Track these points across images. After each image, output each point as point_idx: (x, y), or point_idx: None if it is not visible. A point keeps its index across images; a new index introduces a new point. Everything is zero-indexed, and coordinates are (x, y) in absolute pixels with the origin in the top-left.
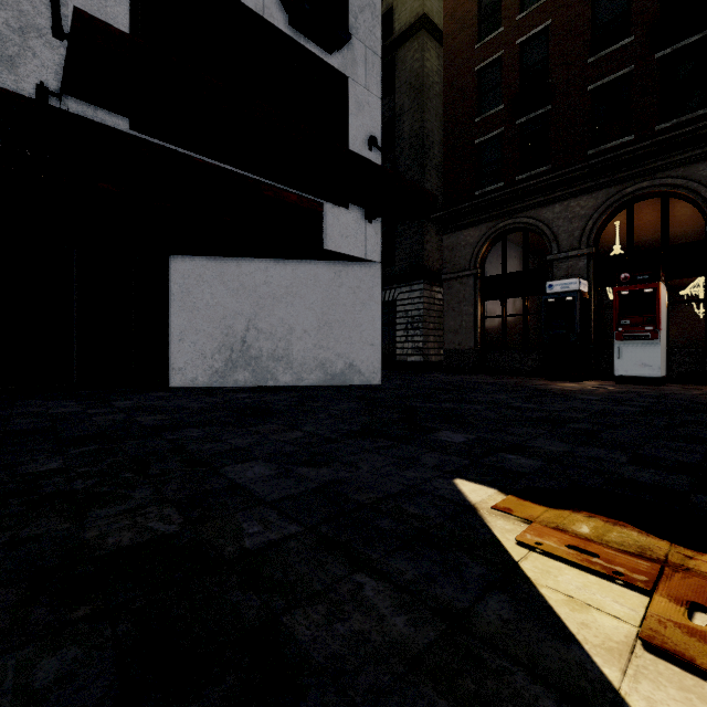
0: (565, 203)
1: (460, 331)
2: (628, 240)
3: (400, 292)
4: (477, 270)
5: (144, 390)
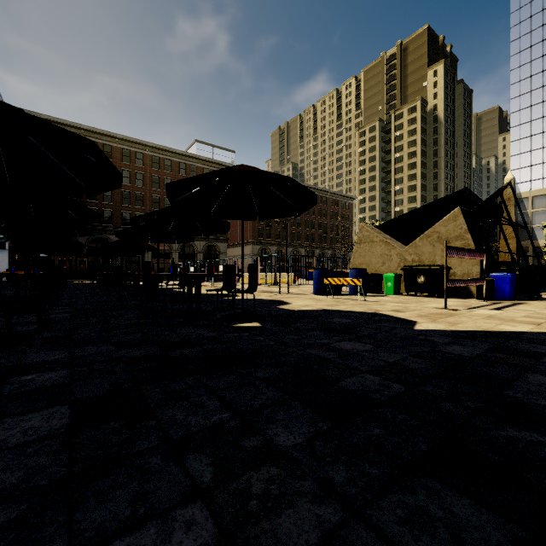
0: None
1: None
2: None
3: None
4: None
5: None
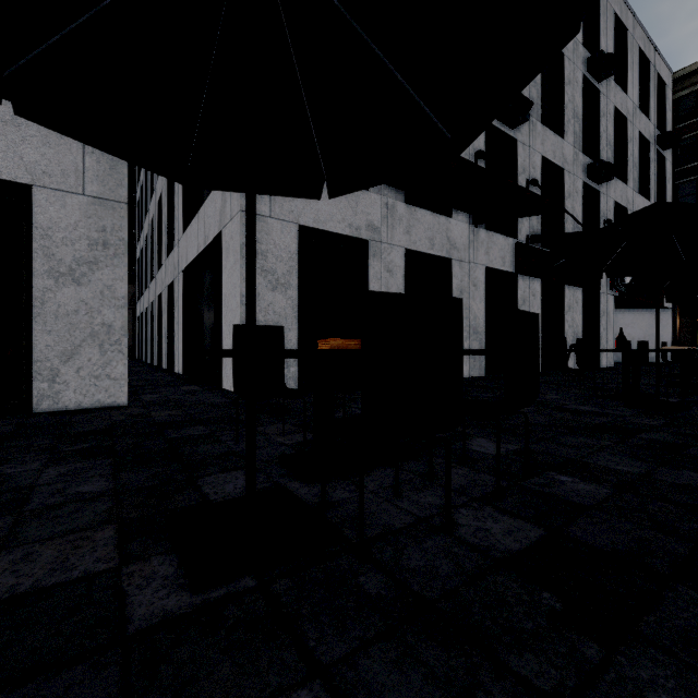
0: None
1: None
2: None
3: None
4: None
5: None
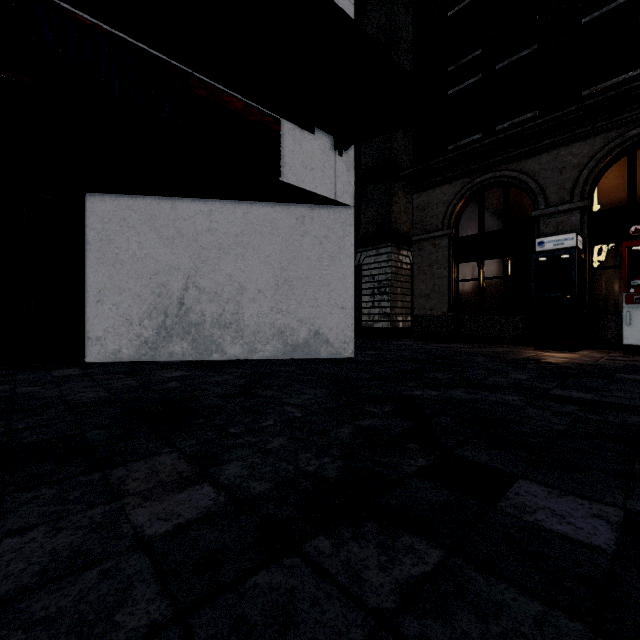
0: (553, 152)
1: (431, 296)
2: (630, 190)
3: (366, 256)
4: (451, 229)
5: (55, 365)
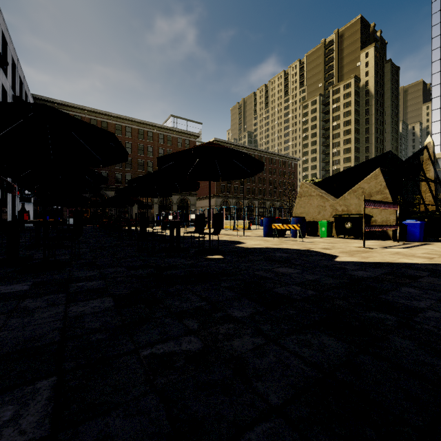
0: None
1: None
2: None
3: None
4: None
5: None
